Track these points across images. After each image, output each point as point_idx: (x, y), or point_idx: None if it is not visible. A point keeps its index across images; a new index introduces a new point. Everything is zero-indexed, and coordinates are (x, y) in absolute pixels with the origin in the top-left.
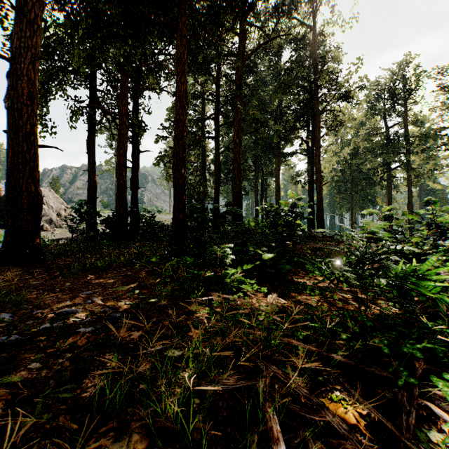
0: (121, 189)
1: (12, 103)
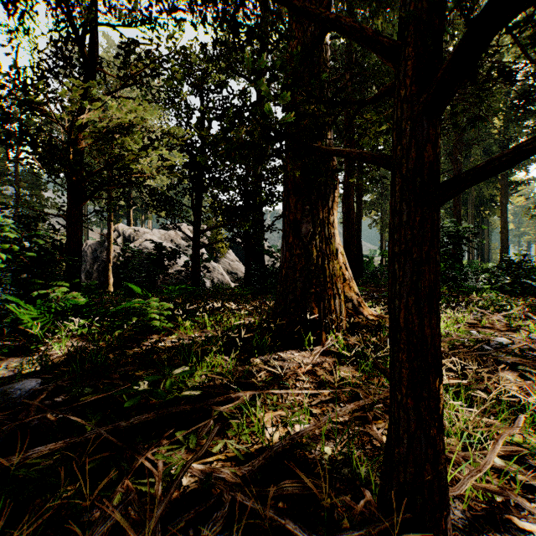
0: (359, 242)
1: (346, 210)
